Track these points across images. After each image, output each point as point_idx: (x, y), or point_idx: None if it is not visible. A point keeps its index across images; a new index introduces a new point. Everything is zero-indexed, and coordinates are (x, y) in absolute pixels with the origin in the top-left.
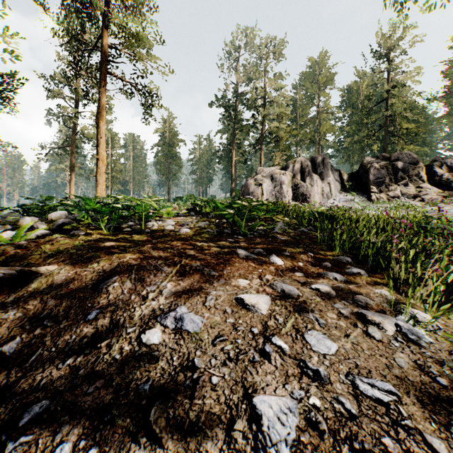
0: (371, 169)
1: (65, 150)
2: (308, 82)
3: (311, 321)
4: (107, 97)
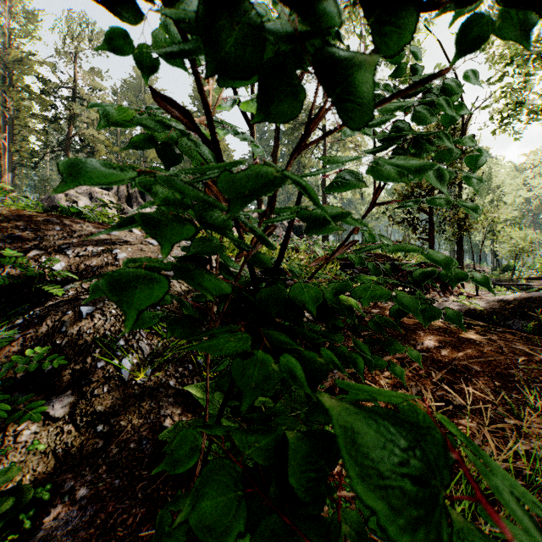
0: None
1: None
2: (133, 95)
3: None
4: None
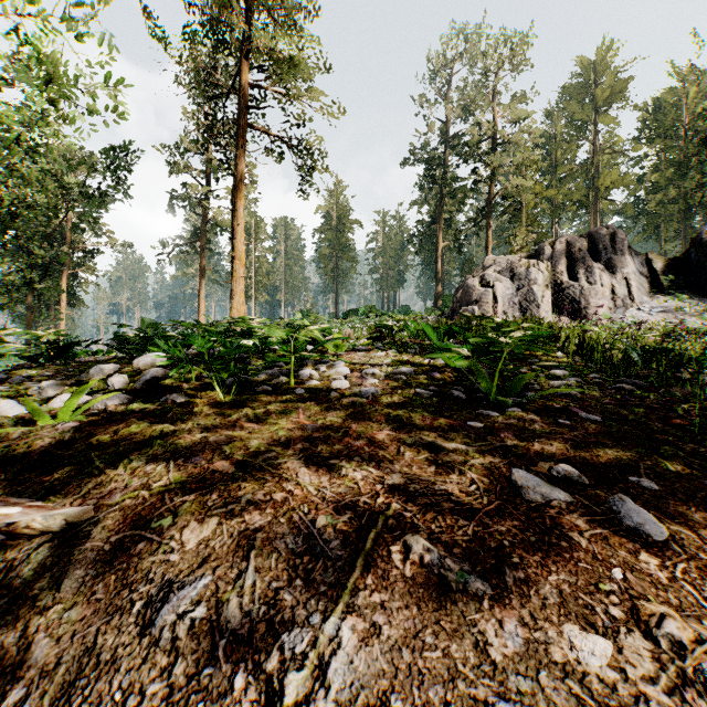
0: None
1: (193, 247)
2: (576, 102)
3: None
4: (248, 165)
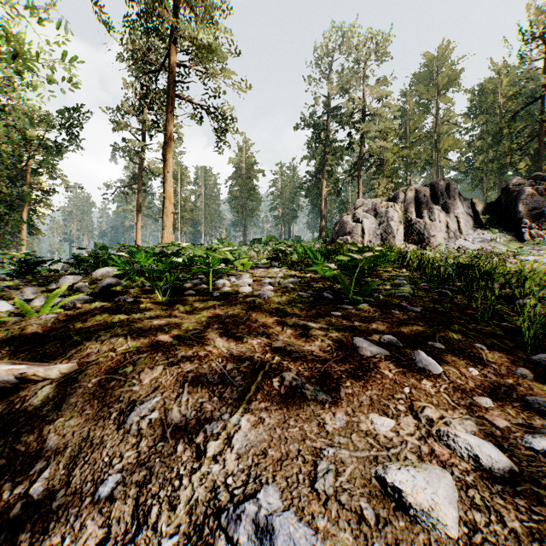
0: (521, 196)
1: (131, 189)
2: (423, 85)
3: None
4: (175, 125)
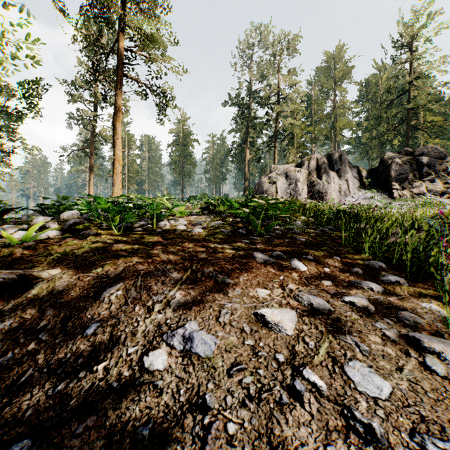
0: (392, 165)
1: (85, 152)
2: (324, 77)
3: (350, 347)
4: (123, 99)
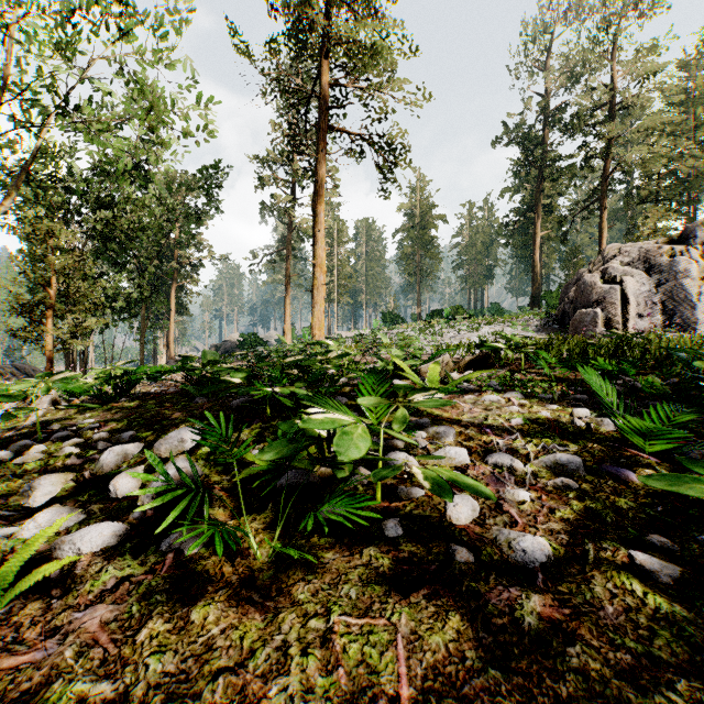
0: None
1: (279, 255)
2: None
3: None
4: (330, 170)
